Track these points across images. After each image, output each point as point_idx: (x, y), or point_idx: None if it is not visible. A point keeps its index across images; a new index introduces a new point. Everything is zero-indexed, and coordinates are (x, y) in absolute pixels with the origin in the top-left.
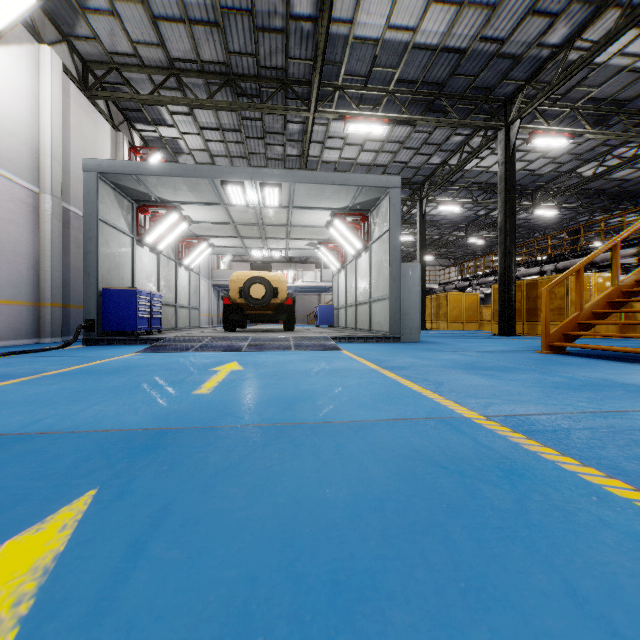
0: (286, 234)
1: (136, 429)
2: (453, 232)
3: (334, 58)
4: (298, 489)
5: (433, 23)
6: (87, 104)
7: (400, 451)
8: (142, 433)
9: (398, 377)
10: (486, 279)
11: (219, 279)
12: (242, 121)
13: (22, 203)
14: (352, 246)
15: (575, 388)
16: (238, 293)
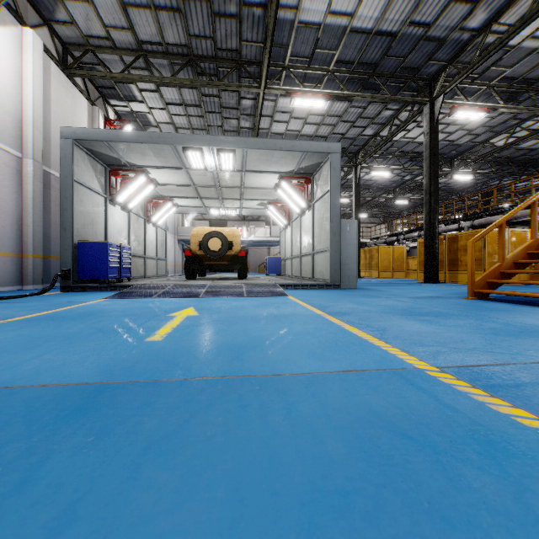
0: (240, 195)
1: (75, 384)
2: (383, 194)
3: (281, 41)
4: (242, 474)
5: (368, 9)
6: (66, 81)
7: (357, 414)
8: (80, 389)
9: (342, 323)
10: (411, 234)
11: (183, 234)
12: (202, 97)
13: (6, 166)
14: (297, 205)
15: (514, 335)
16: (198, 246)
